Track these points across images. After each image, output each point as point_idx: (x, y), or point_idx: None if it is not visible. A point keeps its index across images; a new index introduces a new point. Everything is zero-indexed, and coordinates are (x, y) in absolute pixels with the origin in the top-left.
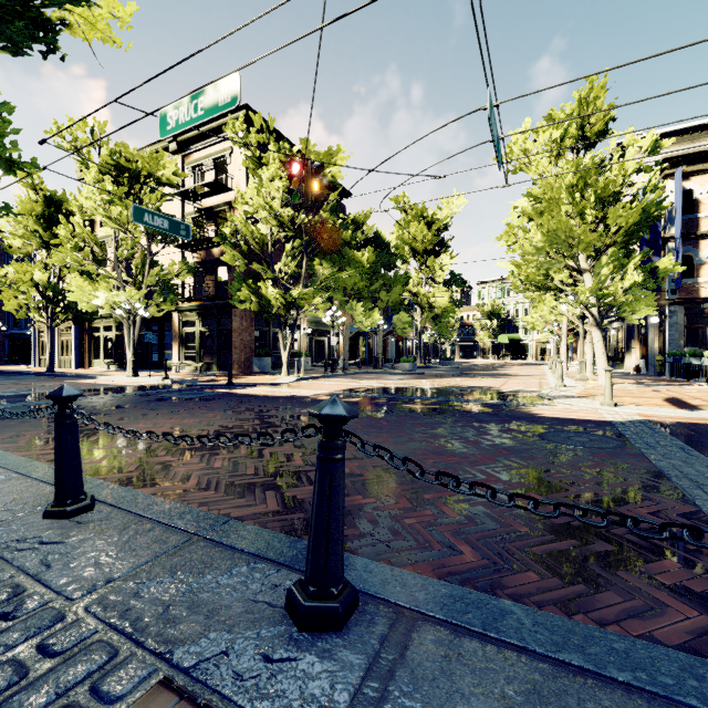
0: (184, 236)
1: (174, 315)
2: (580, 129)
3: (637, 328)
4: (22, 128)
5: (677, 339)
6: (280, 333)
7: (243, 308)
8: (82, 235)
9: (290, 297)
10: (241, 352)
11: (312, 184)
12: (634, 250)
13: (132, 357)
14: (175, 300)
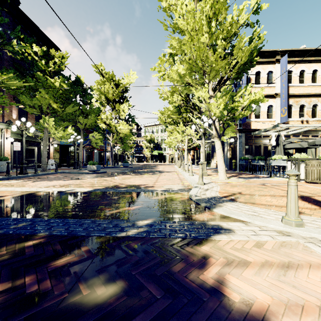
0: None
1: None
2: None
3: None
4: None
5: (242, 150)
6: None
7: None
8: None
9: None
10: None
11: None
12: None
13: None
14: None
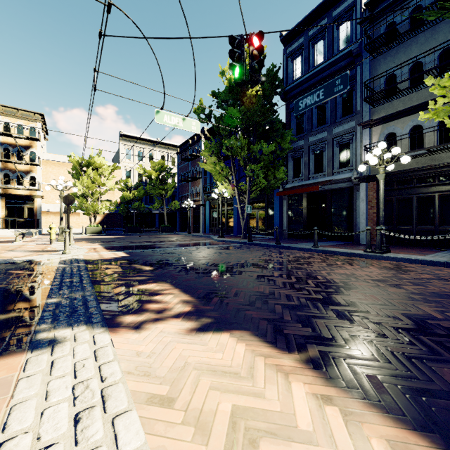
0: None
1: None
2: None
3: None
4: None
5: None
6: None
7: None
8: None
9: None
10: None
11: None
12: None
13: None
14: None
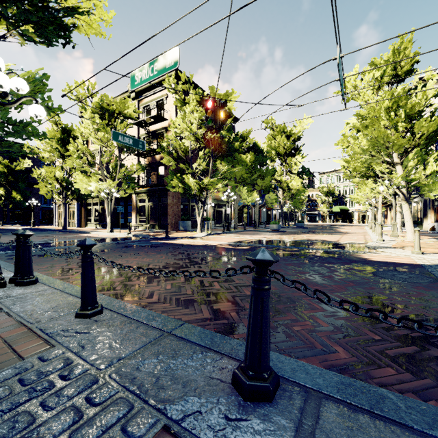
0: (141, 148)
1: (133, 196)
2: (393, 70)
3: (432, 201)
4: (53, 88)
5: None
6: (196, 206)
7: (174, 191)
8: (82, 149)
9: (202, 184)
10: (172, 218)
11: (220, 113)
12: (431, 149)
13: (110, 221)
14: (134, 187)
